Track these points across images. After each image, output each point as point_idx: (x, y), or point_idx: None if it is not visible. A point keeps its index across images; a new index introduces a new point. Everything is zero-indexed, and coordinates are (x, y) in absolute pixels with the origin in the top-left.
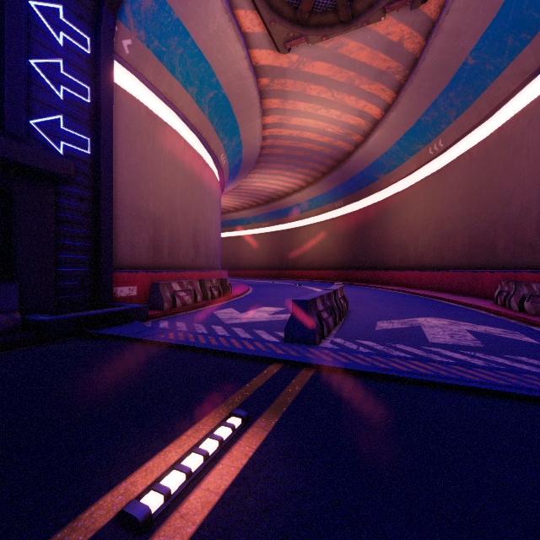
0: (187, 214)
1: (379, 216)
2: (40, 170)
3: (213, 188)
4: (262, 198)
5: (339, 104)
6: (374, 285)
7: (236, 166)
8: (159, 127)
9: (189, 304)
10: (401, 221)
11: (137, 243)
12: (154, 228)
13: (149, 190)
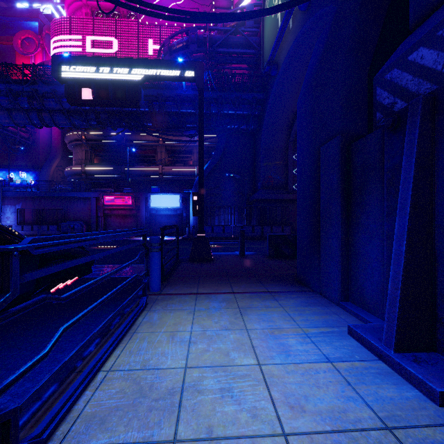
0: None
1: None
2: (294, 199)
3: None
4: None
5: None
6: None
7: None
8: None
9: None
10: None
11: None
12: None
13: None
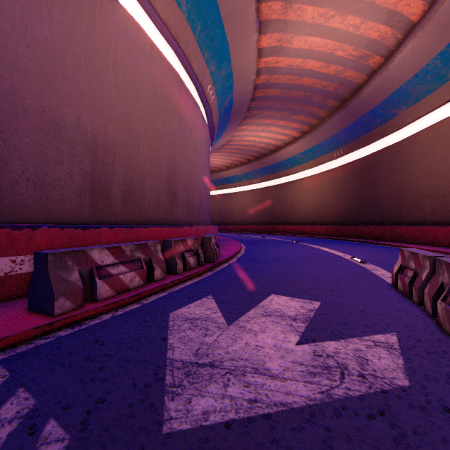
0: (157, 148)
1: (395, 161)
2: None
3: (197, 126)
4: (253, 154)
5: (362, 3)
6: (394, 243)
7: (227, 110)
8: (104, 2)
9: (134, 286)
10: (434, 162)
11: (54, 178)
12: (94, 158)
13: (83, 95)
